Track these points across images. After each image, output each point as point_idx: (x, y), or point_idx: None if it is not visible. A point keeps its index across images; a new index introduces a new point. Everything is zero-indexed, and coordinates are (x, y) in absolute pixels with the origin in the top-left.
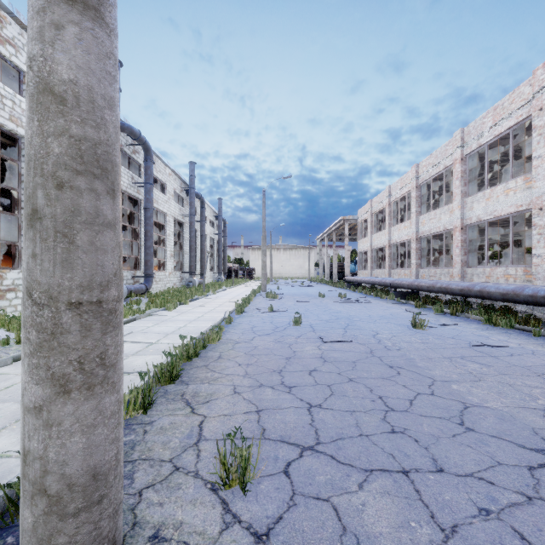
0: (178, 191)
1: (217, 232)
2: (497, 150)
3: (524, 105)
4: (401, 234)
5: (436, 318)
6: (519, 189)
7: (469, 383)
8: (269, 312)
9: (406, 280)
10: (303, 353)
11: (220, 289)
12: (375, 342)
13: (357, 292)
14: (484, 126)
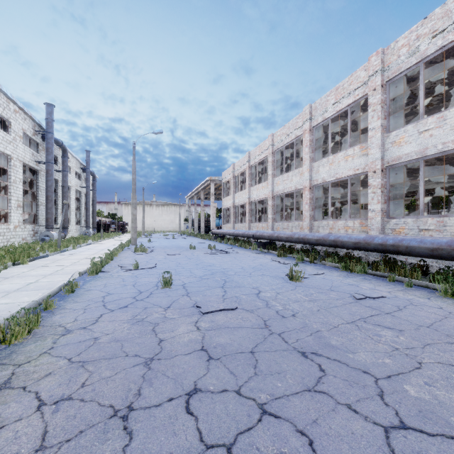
0: (29, 133)
1: (85, 185)
2: (333, 127)
3: (361, 86)
4: (259, 193)
5: (300, 266)
6: (356, 156)
7: (418, 376)
8: (134, 270)
9: (267, 232)
10: (174, 344)
11: (84, 244)
12: (263, 306)
13: (223, 243)
14: (328, 103)
